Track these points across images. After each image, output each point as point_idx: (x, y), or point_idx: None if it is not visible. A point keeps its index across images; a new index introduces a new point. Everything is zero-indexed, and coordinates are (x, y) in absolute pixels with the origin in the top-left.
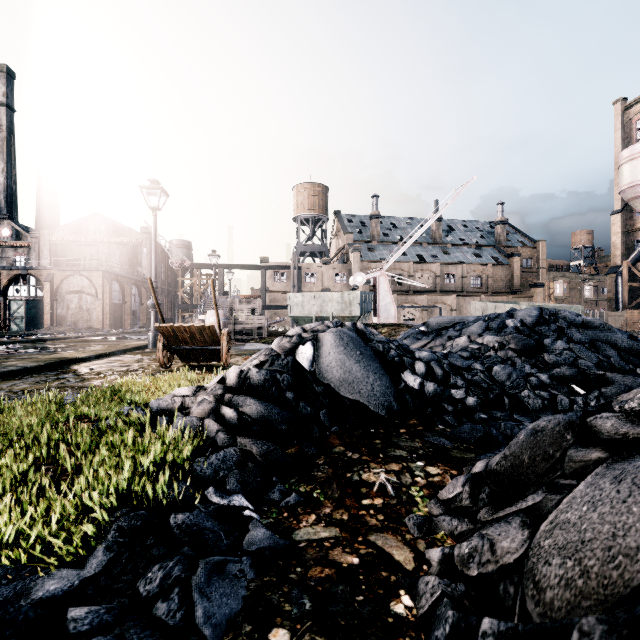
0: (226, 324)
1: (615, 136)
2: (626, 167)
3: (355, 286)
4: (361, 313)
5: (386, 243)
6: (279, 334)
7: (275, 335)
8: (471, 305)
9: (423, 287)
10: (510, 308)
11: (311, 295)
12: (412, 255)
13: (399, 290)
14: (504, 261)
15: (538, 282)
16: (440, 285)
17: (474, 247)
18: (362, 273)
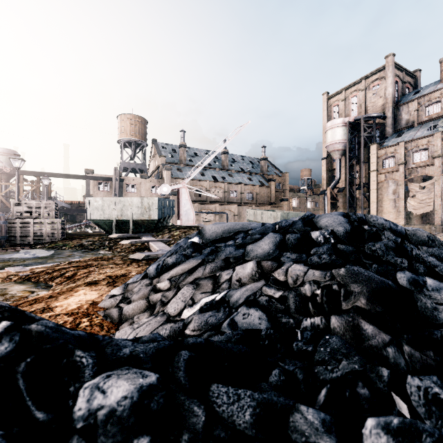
0: (3, 228)
1: (323, 114)
2: (329, 132)
3: (162, 195)
4: (160, 217)
5: (191, 166)
6: (78, 237)
7: (72, 238)
8: (247, 212)
9: (216, 199)
10: (306, 213)
11: (111, 200)
12: (209, 176)
13: (199, 200)
14: (266, 184)
15: (285, 198)
16: (227, 198)
17: (248, 173)
18: (167, 184)
